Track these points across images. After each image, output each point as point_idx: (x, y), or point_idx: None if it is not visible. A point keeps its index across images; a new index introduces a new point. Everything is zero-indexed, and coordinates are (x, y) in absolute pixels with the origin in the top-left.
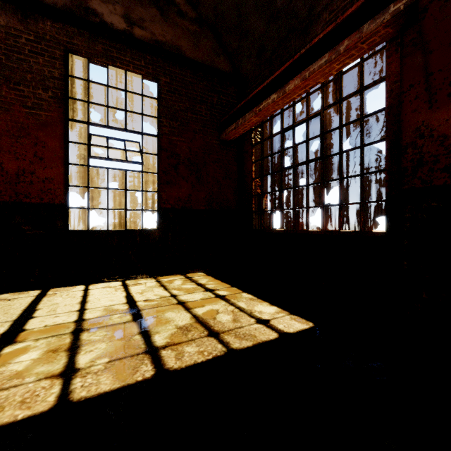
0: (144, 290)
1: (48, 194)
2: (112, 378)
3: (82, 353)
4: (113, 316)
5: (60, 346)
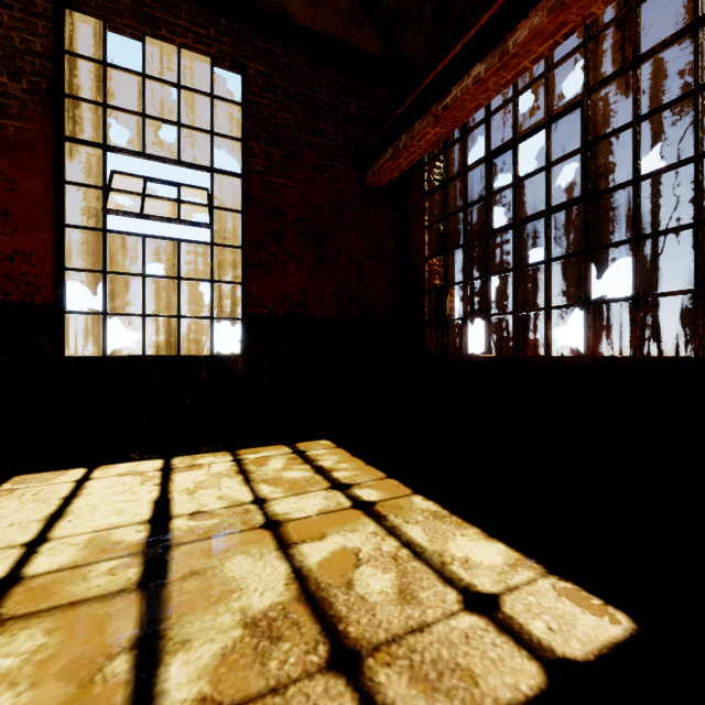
0: (201, 484)
1: (20, 285)
2: None
3: None
4: (97, 568)
5: None
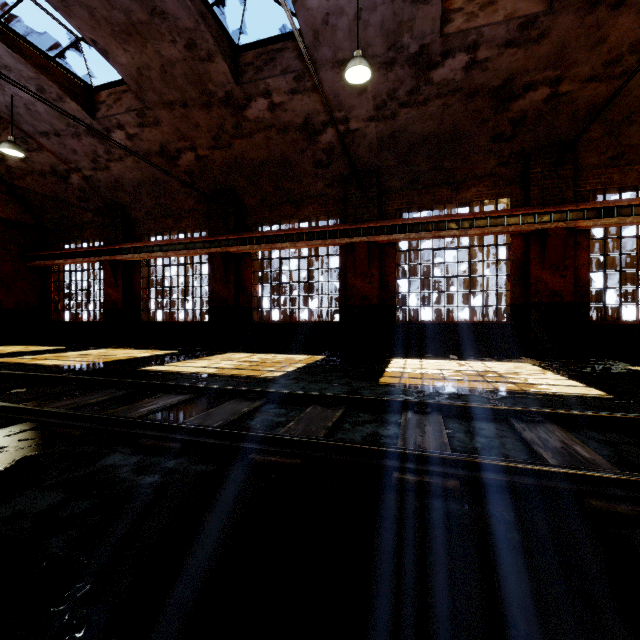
0: None
1: None
2: (3, 352)
3: None
4: None
5: None
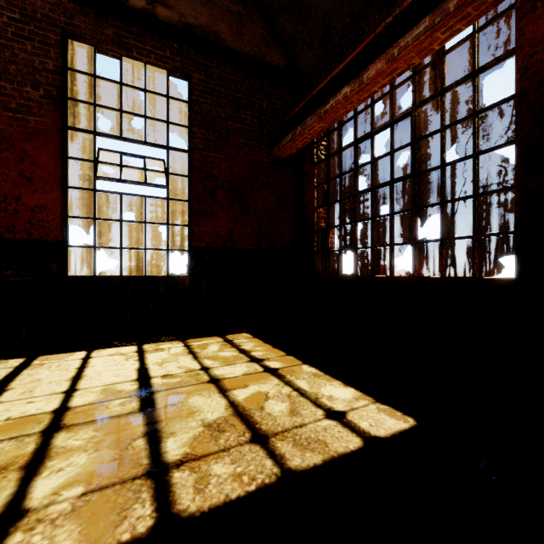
0: (166, 360)
1: (39, 228)
2: (78, 533)
3: (45, 474)
4: (112, 403)
5: (15, 459)
